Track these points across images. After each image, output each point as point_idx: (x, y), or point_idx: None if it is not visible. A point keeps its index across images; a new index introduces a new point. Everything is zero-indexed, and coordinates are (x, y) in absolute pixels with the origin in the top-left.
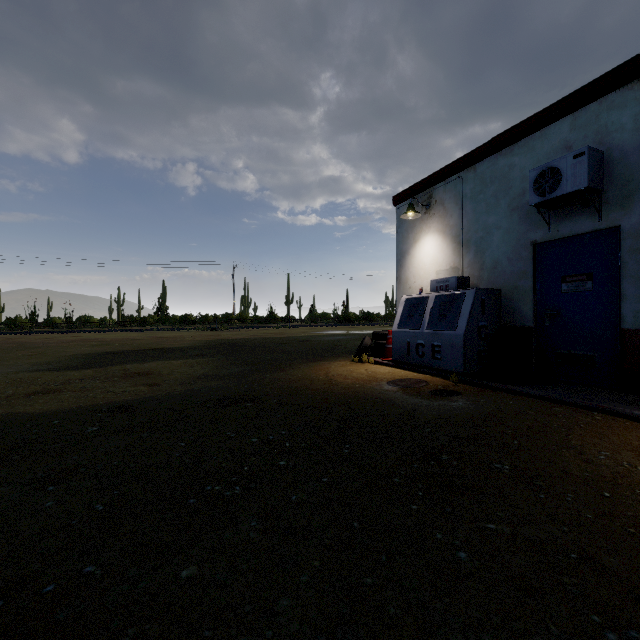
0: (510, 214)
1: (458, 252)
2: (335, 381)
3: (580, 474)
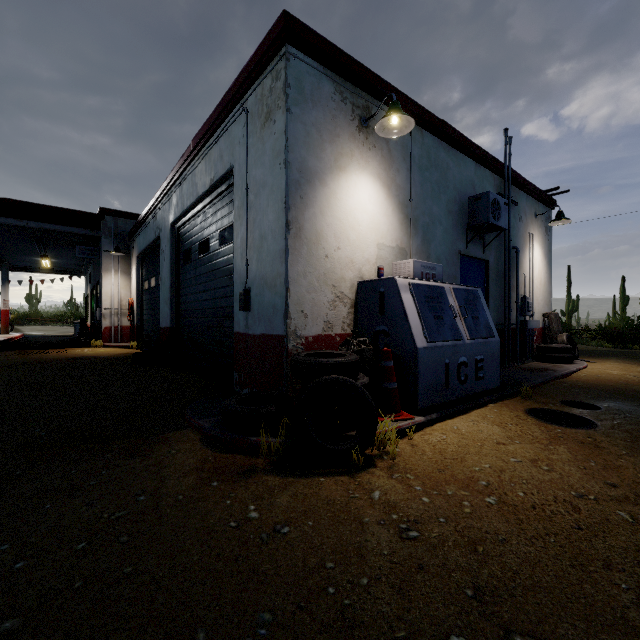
0: (448, 215)
1: (407, 229)
2: None
3: None
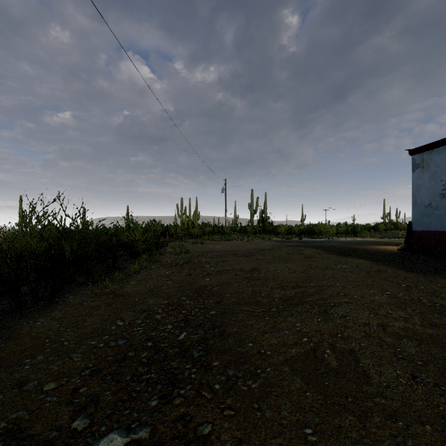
0: None
1: None
2: None
3: None
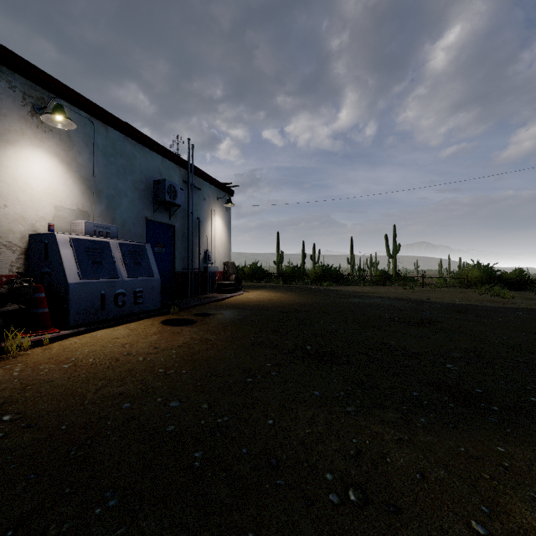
0: (134, 190)
1: (89, 197)
2: (189, 342)
3: (272, 305)
